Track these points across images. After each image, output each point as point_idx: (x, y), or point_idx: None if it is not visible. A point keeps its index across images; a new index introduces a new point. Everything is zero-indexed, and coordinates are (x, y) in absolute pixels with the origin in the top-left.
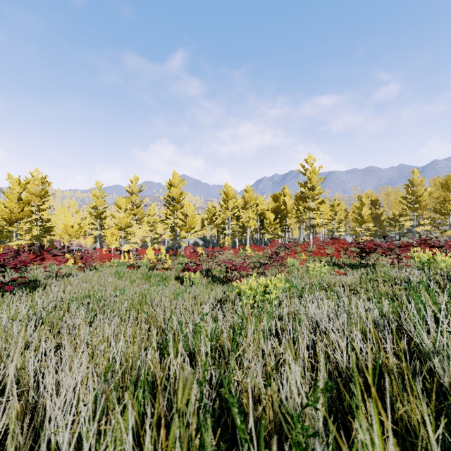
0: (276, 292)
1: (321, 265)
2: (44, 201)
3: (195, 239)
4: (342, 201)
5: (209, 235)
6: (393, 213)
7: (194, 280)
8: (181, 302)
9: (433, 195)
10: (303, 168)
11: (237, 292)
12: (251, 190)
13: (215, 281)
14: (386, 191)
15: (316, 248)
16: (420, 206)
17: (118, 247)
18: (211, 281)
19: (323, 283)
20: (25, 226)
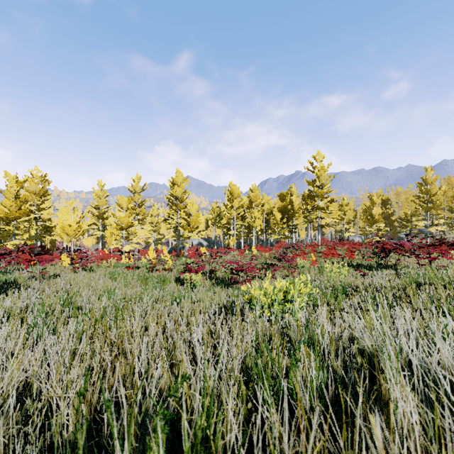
0: (300, 299)
1: (340, 265)
2: (44, 200)
3: (199, 240)
4: (351, 201)
5: (214, 236)
6: (405, 213)
7: (195, 283)
8: (177, 309)
9: (447, 194)
10: (311, 165)
11: (246, 299)
12: (256, 189)
13: (219, 283)
14: (396, 190)
15: (327, 248)
16: (434, 205)
17: (121, 248)
18: (215, 283)
19: (347, 287)
20: (22, 225)
